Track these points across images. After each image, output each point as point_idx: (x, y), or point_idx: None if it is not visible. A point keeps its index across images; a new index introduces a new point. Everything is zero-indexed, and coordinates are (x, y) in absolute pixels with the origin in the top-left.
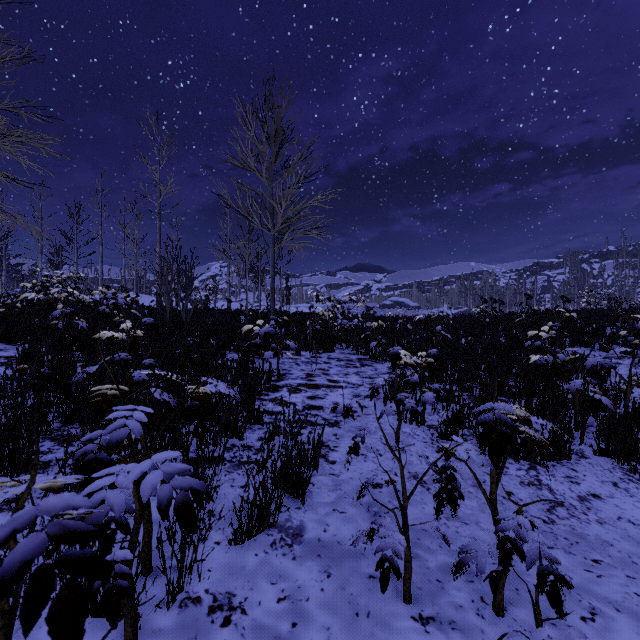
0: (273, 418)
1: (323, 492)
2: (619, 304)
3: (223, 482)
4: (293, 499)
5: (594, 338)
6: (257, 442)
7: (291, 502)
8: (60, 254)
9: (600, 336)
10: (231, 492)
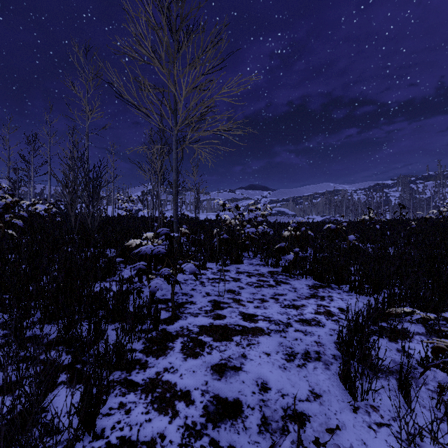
0: None
1: None
2: None
3: None
4: None
5: None
6: None
7: None
8: (17, 173)
9: None
10: None
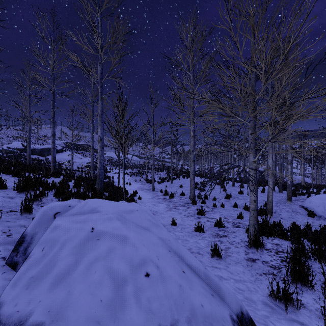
0: None
1: None
2: None
3: None
4: None
5: None
6: None
7: None
8: None
9: None
10: None
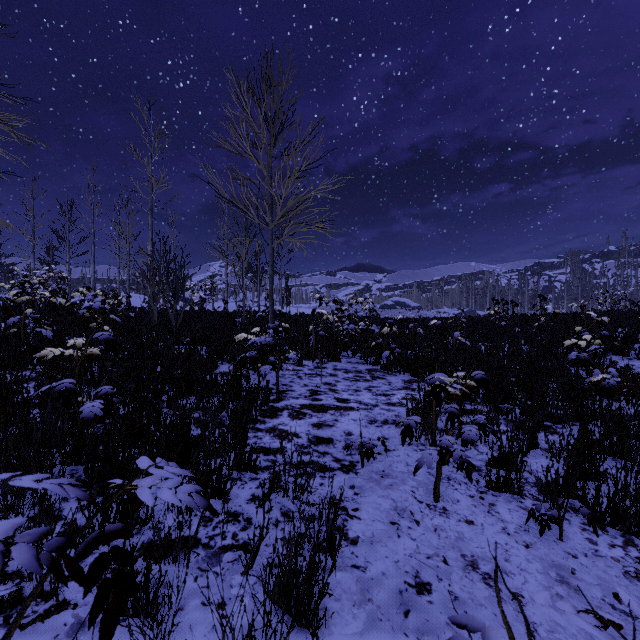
0: (270, 460)
1: (345, 609)
2: (636, 305)
3: (191, 595)
4: (299, 630)
5: (629, 345)
6: (247, 505)
7: (296, 638)
8: (50, 253)
9: (633, 342)
10: (201, 620)
